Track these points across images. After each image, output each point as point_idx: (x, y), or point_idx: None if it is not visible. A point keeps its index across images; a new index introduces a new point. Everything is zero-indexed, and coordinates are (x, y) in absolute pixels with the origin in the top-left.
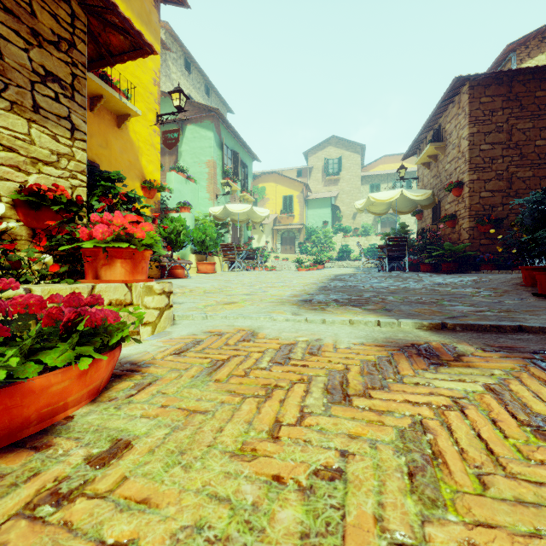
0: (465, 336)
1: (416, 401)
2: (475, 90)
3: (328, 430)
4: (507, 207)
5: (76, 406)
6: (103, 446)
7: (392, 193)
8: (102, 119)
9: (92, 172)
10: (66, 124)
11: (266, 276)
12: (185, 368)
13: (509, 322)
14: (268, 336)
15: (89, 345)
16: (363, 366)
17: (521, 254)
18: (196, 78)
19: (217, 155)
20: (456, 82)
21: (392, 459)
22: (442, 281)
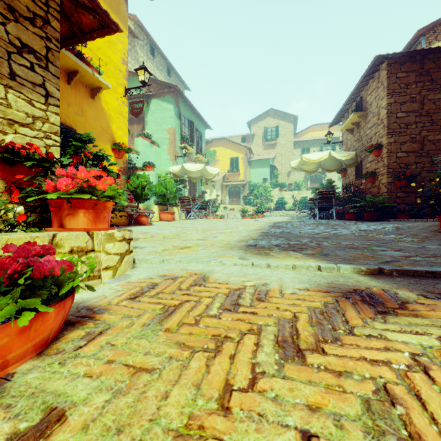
0: (403, 281)
1: (373, 358)
2: (392, 66)
3: (283, 398)
4: (419, 165)
5: (19, 362)
6: (33, 418)
7: (321, 154)
8: (78, 91)
9: (66, 134)
10: (40, 90)
11: (216, 224)
12: (137, 315)
13: None
14: (218, 280)
15: (34, 297)
16: (311, 314)
17: (439, 205)
18: (159, 62)
19: (177, 124)
20: (377, 60)
21: None
22: (367, 228)
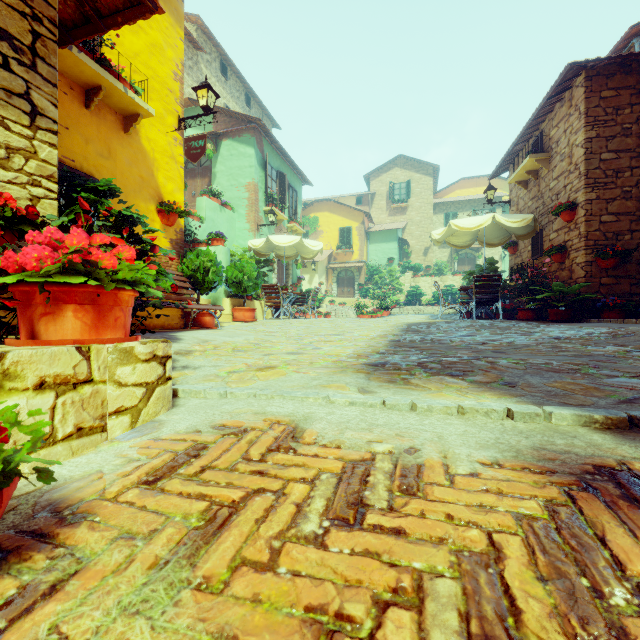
0: None
1: None
2: (594, 81)
3: None
4: (637, 235)
5: None
6: None
7: (480, 219)
8: (103, 120)
9: (71, 181)
10: (21, 104)
11: (319, 326)
12: (148, 533)
13: None
14: (320, 439)
15: None
16: (528, 538)
17: None
18: (235, 86)
19: (260, 177)
20: (569, 71)
21: None
22: (560, 335)
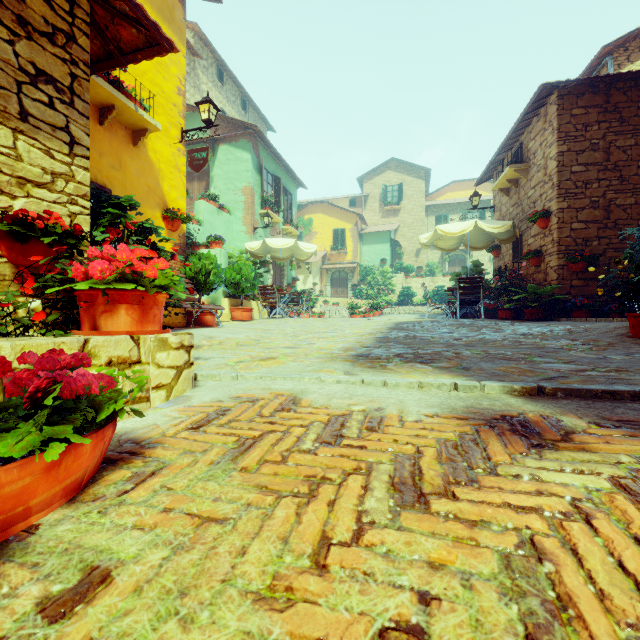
0: (570, 405)
1: (520, 504)
2: (565, 99)
3: (397, 554)
4: (604, 241)
5: (44, 510)
6: (69, 580)
7: (464, 224)
8: (115, 135)
9: (98, 197)
10: (63, 136)
11: (313, 325)
12: (203, 451)
13: (627, 387)
14: (314, 404)
15: (65, 423)
16: (441, 448)
17: (628, 298)
18: (231, 90)
19: (256, 181)
20: (542, 90)
21: (497, 609)
22: (527, 331)
